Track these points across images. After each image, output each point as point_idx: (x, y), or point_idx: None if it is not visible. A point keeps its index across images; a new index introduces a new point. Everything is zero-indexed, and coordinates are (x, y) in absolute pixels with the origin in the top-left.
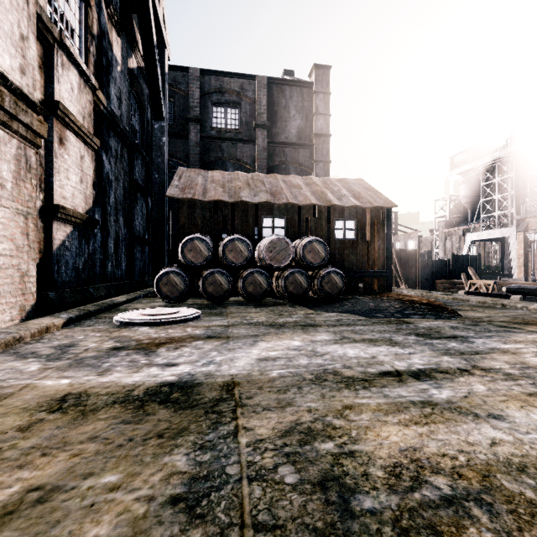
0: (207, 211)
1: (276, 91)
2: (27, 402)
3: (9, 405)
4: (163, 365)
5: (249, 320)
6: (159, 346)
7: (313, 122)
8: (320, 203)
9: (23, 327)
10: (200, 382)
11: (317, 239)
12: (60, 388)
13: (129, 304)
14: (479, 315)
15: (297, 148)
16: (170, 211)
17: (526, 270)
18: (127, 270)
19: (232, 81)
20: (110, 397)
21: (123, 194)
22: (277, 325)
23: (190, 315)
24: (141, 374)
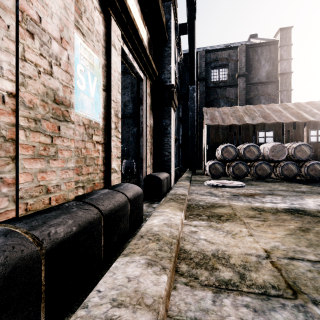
0: (225, 130)
1: (251, 52)
2: (242, 208)
3: (238, 208)
4: (271, 202)
5: (277, 188)
6: (252, 196)
7: (278, 65)
8: (299, 120)
9: (184, 184)
10: (303, 209)
11: (304, 143)
12: (244, 205)
13: (192, 178)
14: None
15: (266, 85)
16: (206, 131)
17: None
18: (177, 161)
19: (223, 53)
20: (272, 210)
21: (177, 124)
22: (299, 191)
23: (242, 184)
24: (268, 204)
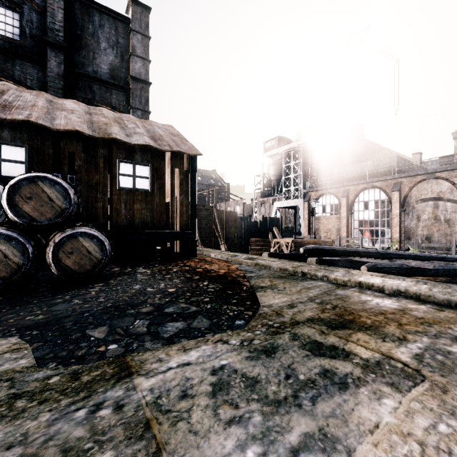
0: None
1: (80, 10)
2: None
3: None
4: None
5: None
6: None
7: (130, 63)
8: (92, 133)
9: None
10: None
11: (45, 176)
12: None
13: None
14: (279, 303)
15: (109, 88)
16: None
17: (309, 230)
18: None
19: None
20: None
21: None
22: None
23: None
24: None
